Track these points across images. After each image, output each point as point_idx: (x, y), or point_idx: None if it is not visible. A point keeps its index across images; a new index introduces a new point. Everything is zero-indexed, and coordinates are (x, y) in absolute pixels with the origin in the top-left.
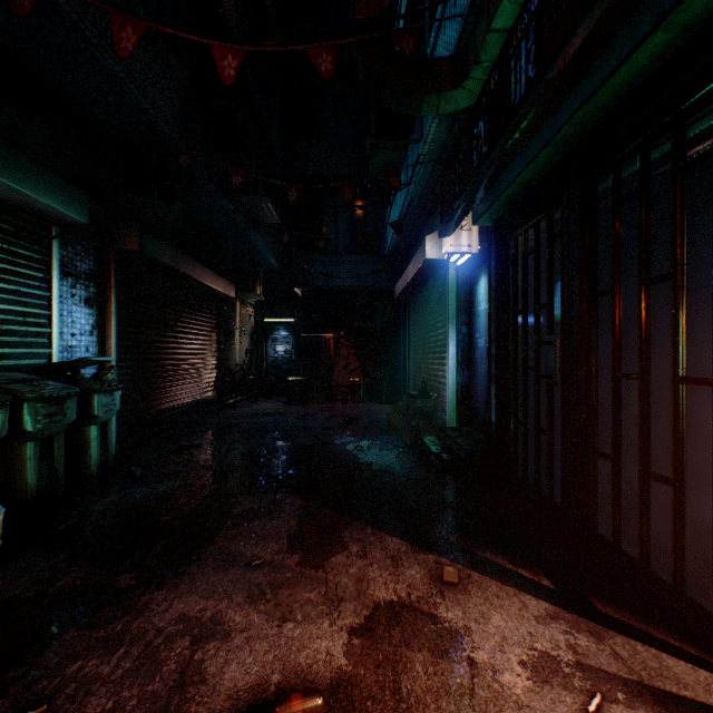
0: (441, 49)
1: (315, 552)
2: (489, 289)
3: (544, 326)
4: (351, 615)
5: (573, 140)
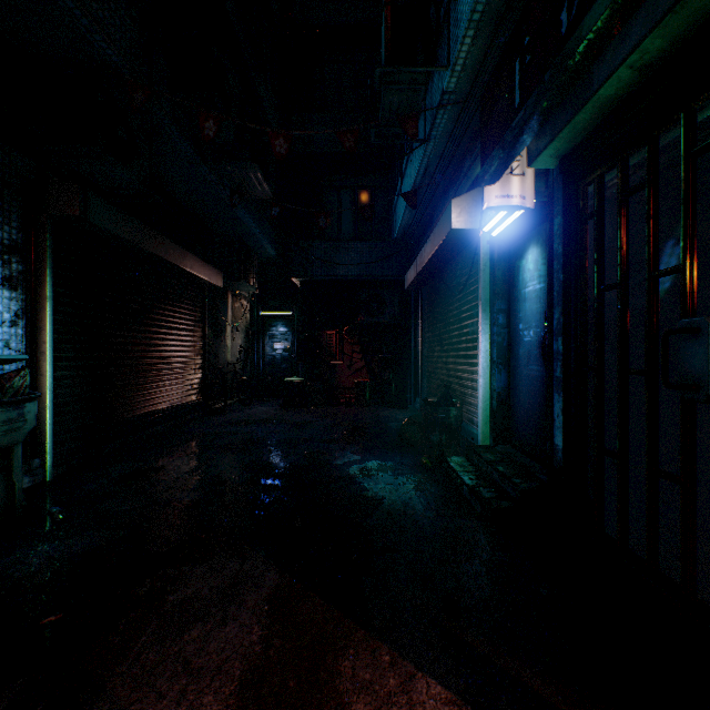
0: None
1: None
2: (550, 258)
3: (642, 309)
4: None
5: None
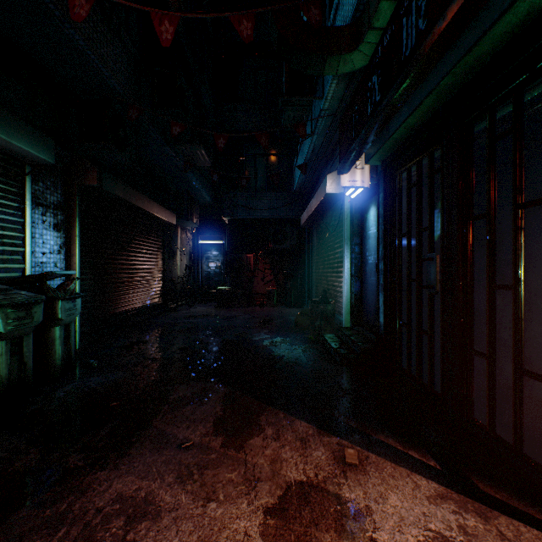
0: (340, 22)
1: (237, 434)
2: (378, 216)
3: (423, 246)
4: (266, 495)
5: (453, 88)
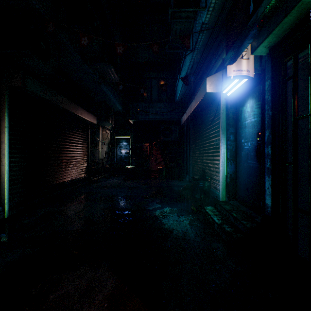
0: None
1: None
2: (263, 103)
3: None
4: None
5: None
